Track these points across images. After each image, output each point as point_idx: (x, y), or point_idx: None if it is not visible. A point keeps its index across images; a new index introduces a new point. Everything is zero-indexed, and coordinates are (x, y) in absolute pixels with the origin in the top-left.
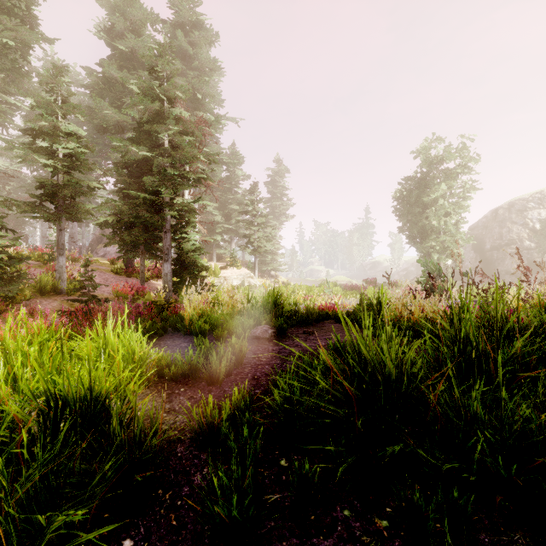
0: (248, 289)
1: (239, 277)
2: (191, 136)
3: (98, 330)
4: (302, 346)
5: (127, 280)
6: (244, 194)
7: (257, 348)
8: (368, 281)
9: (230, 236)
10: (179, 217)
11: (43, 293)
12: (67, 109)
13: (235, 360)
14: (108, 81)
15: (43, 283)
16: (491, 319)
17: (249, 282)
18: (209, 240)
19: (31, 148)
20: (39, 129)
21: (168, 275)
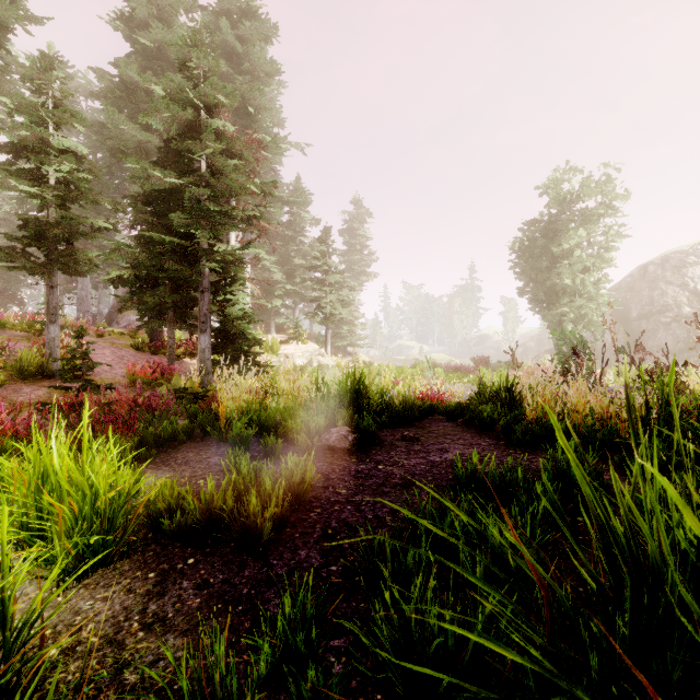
0: (317, 371)
1: (305, 355)
2: (238, 158)
3: (40, 446)
4: (405, 465)
5: (152, 358)
6: (312, 244)
7: (331, 468)
8: (477, 361)
9: (294, 301)
10: (221, 270)
11: (26, 376)
12: (61, 116)
13: (292, 496)
14: (126, 87)
15: (24, 362)
16: None
17: (319, 362)
18: (264, 303)
19: (8, 170)
20: (19, 142)
21: (206, 352)
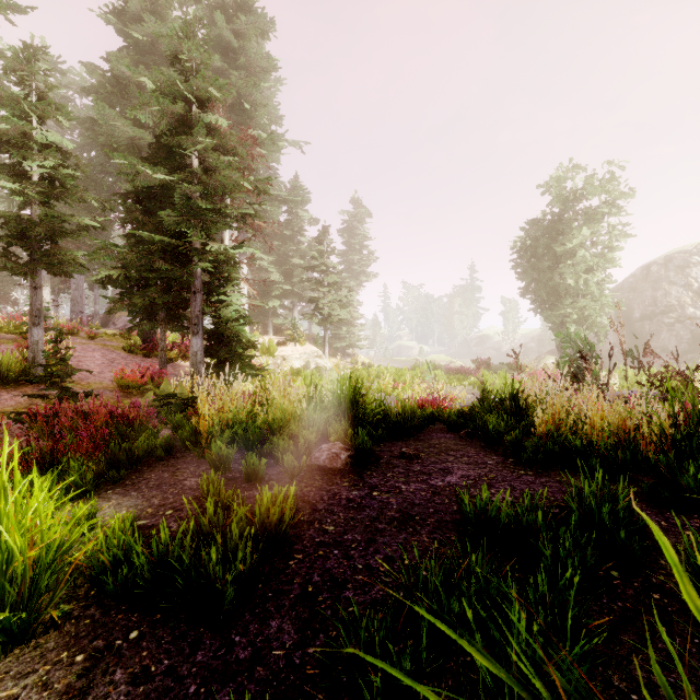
0: (310, 378)
1: (302, 357)
2: (232, 155)
3: None
4: (403, 491)
5: (144, 361)
6: (310, 244)
7: (319, 494)
8: (478, 362)
9: (292, 301)
10: (214, 270)
11: (7, 381)
12: (45, 109)
13: (269, 538)
14: (118, 82)
15: (5, 367)
16: None
17: (316, 364)
18: (259, 304)
19: None
20: None
21: (198, 355)
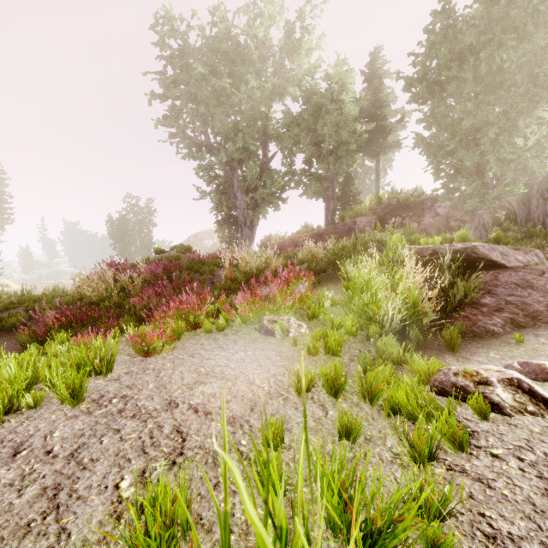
0: None
1: None
2: None
3: None
4: None
5: None
6: None
7: None
8: None
9: None
10: None
11: None
12: None
13: None
14: None
15: None
16: (53, 289)
17: None
18: None
19: None
20: None
21: None
